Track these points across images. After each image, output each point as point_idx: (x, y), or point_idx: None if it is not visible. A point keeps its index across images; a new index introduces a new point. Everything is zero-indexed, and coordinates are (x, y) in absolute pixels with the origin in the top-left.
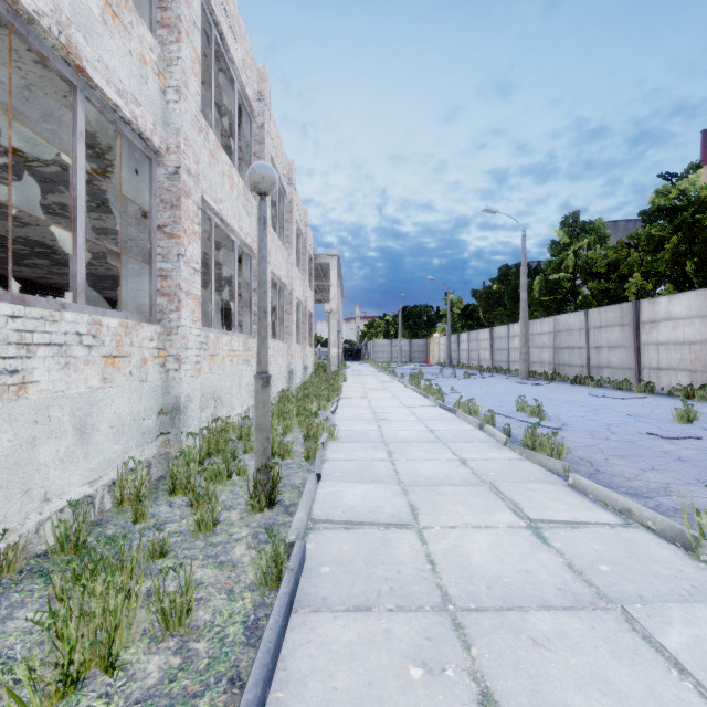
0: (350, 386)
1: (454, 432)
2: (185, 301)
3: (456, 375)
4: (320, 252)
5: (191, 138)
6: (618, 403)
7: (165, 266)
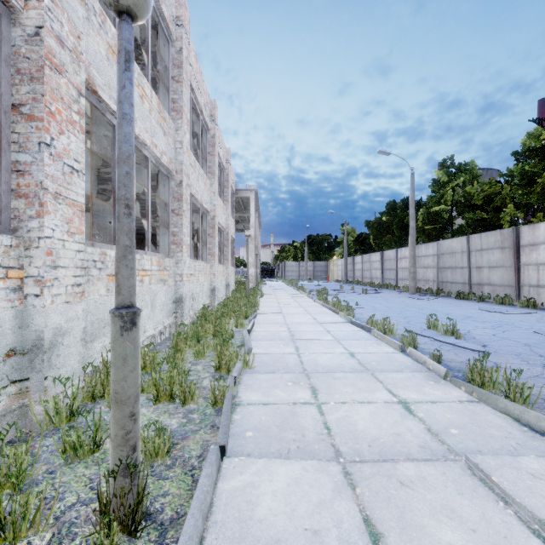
0: (266, 301)
1: (377, 356)
2: (51, 205)
3: (354, 290)
4: (241, 187)
5: (65, 0)
6: (513, 319)
7: (21, 158)
